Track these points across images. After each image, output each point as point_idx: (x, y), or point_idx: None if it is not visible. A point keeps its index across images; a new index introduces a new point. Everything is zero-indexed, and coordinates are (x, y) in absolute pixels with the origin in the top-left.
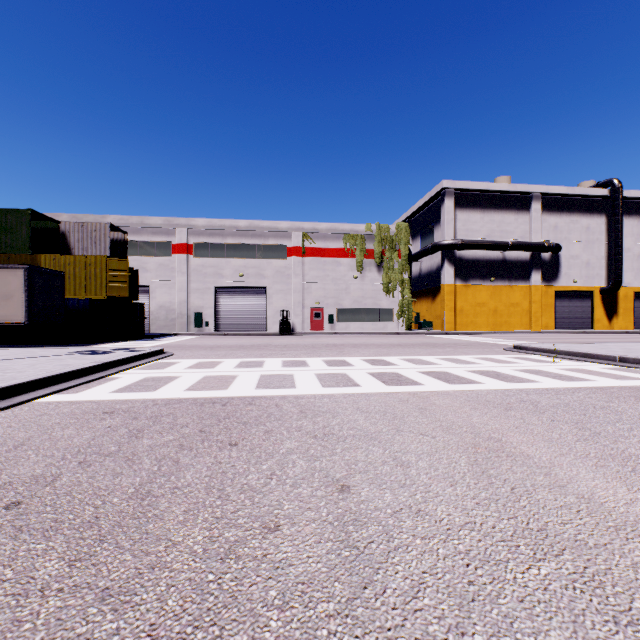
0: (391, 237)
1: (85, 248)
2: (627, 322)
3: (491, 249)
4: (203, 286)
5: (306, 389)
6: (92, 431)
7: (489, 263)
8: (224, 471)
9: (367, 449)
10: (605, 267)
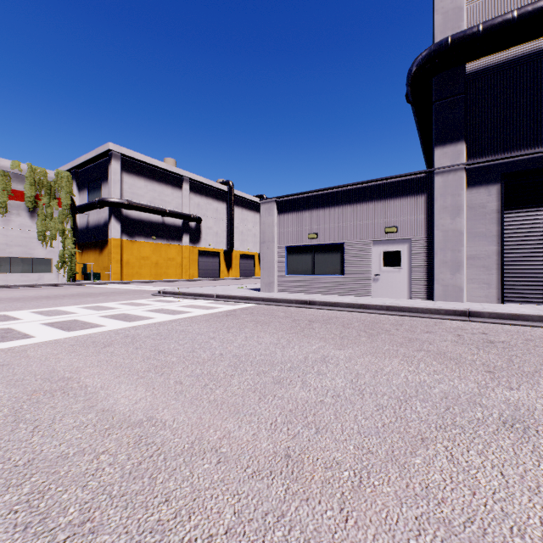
0: (49, 183)
1: None
2: (237, 272)
3: (153, 213)
4: None
5: None
6: None
7: (152, 224)
8: None
9: None
10: (226, 237)
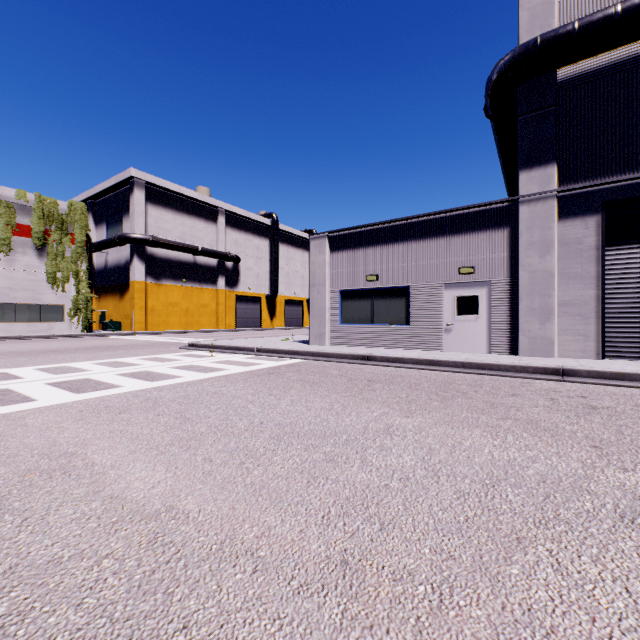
0: (61, 216)
1: None
2: (282, 321)
3: (183, 251)
4: None
5: None
6: None
7: (182, 264)
8: None
9: None
10: (269, 279)
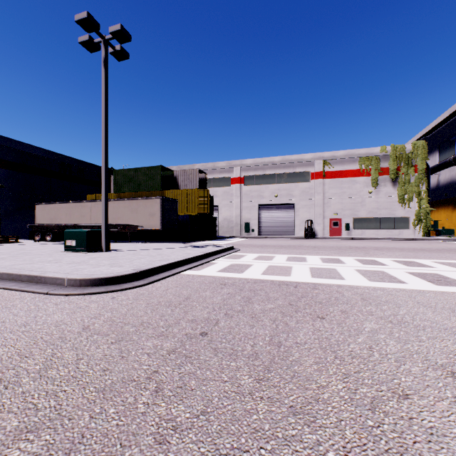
0: (406, 155)
1: (186, 185)
2: None
3: None
4: (250, 205)
5: (355, 281)
6: (220, 295)
7: None
8: (326, 337)
9: (455, 342)
10: None
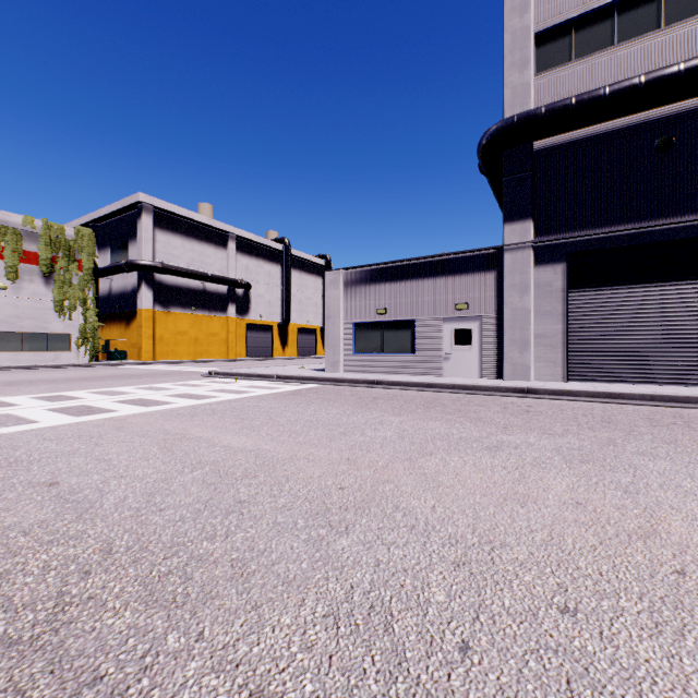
0: (68, 242)
1: None
2: (294, 351)
3: (193, 278)
4: None
5: None
6: None
7: (191, 292)
8: None
9: (68, 461)
10: (281, 307)
